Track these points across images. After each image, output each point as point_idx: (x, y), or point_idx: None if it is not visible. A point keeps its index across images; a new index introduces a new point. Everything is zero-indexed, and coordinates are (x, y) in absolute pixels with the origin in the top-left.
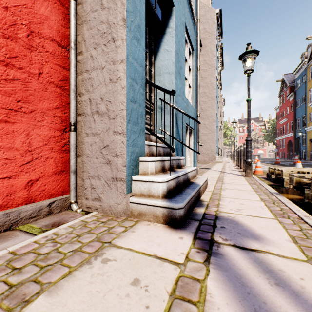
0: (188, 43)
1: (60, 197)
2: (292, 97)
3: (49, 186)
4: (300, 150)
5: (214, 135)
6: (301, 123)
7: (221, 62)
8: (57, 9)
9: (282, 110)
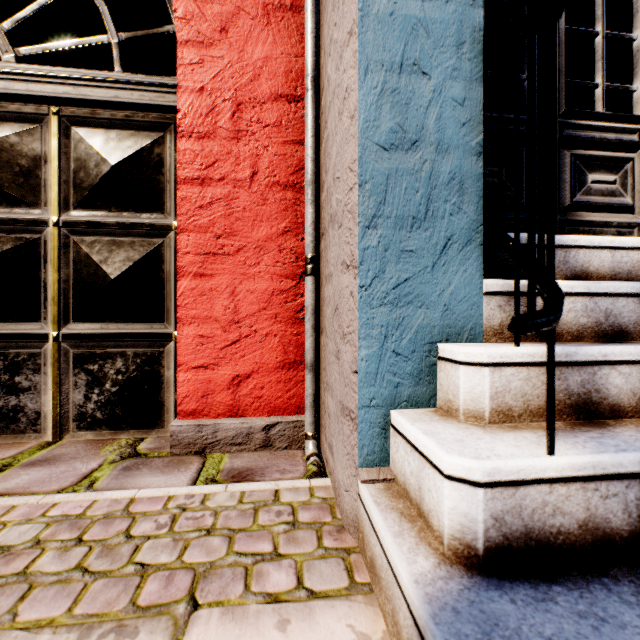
0: None
1: (290, 418)
2: None
3: (271, 392)
4: None
5: None
6: None
7: None
8: (287, 28)
9: None
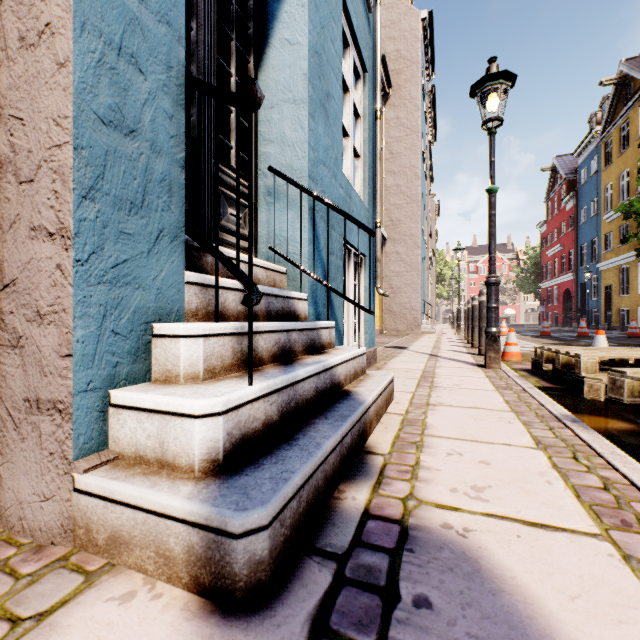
0: (352, 49)
1: None
2: (571, 202)
3: None
4: (588, 308)
5: (418, 277)
6: (589, 253)
7: (432, 126)
8: None
9: (553, 228)
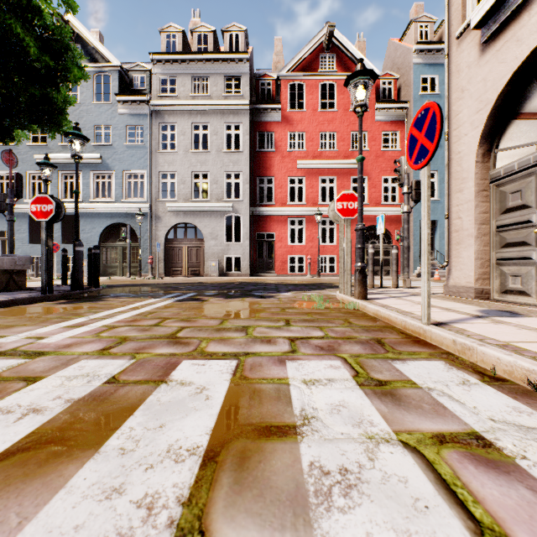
0: None
1: None
2: None
3: None
4: None
5: None
6: None
7: None
8: None
9: None
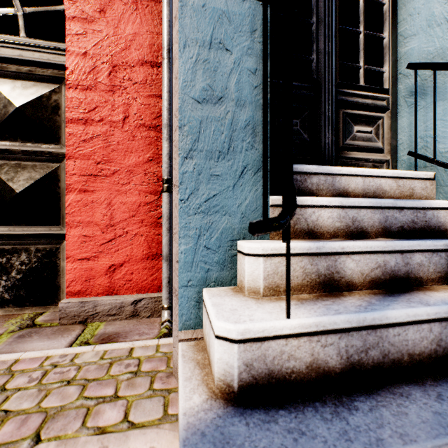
0: None
1: (153, 294)
2: None
3: (139, 276)
4: None
5: None
6: None
7: None
8: (151, 13)
9: None
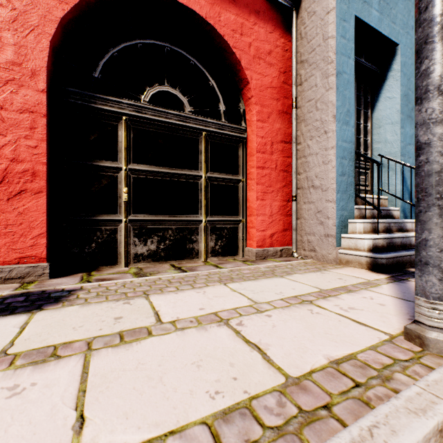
0: None
1: (286, 247)
2: None
3: (280, 239)
4: None
5: None
6: None
7: None
8: (284, 119)
9: None
